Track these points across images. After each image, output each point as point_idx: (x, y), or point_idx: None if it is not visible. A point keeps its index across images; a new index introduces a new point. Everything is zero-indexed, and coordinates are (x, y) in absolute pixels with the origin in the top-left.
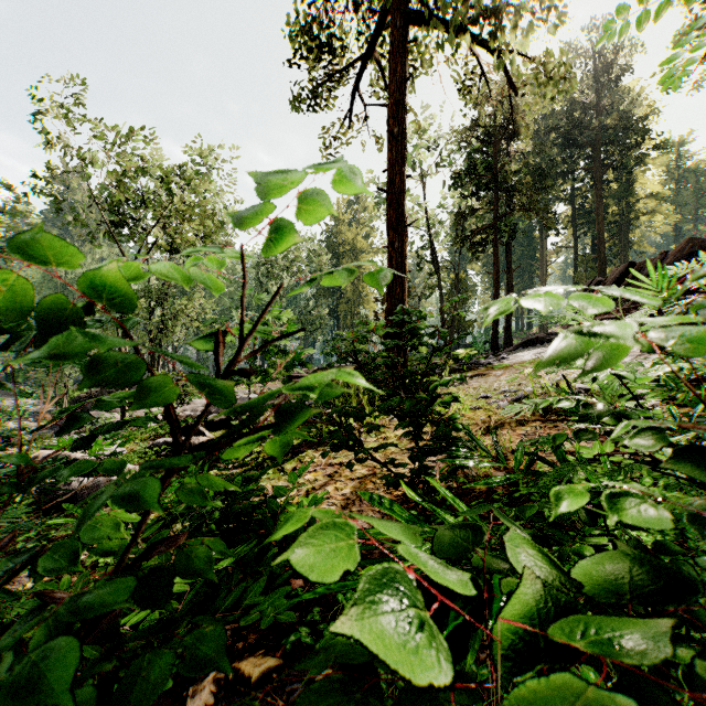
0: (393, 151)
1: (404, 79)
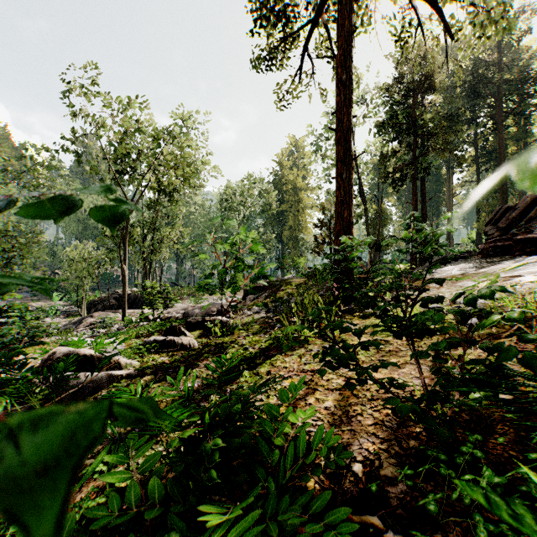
0: (341, 96)
1: (351, 34)
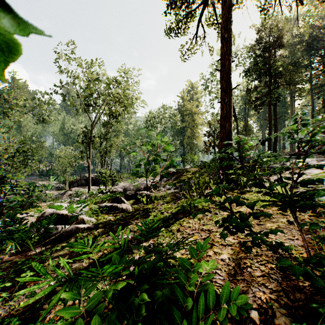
0: (224, 48)
1: (230, 7)
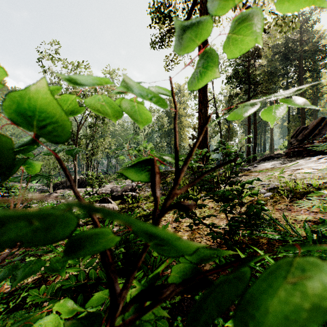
0: None
1: None
